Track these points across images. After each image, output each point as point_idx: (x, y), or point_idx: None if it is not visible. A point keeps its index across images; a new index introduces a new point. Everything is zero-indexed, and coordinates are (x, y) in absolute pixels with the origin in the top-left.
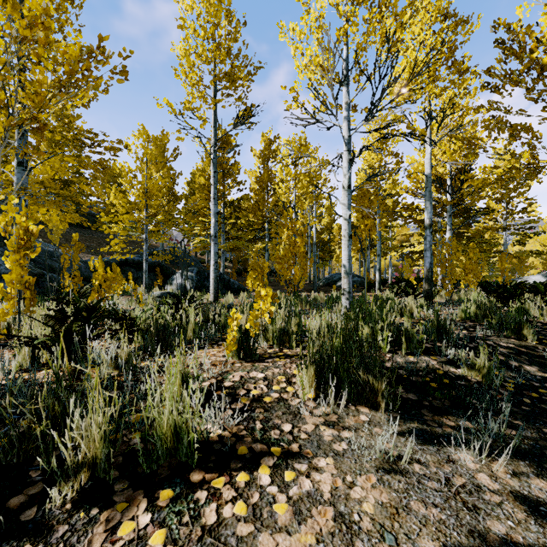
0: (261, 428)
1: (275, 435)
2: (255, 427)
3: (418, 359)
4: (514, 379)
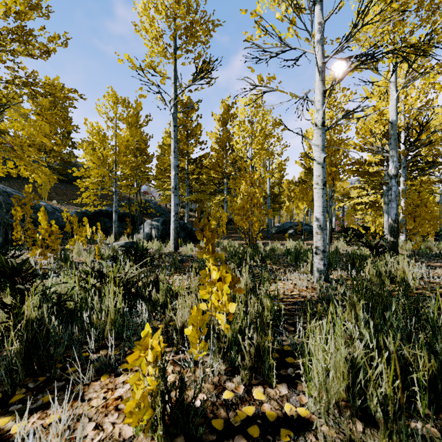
0: None
1: None
2: None
3: None
4: None
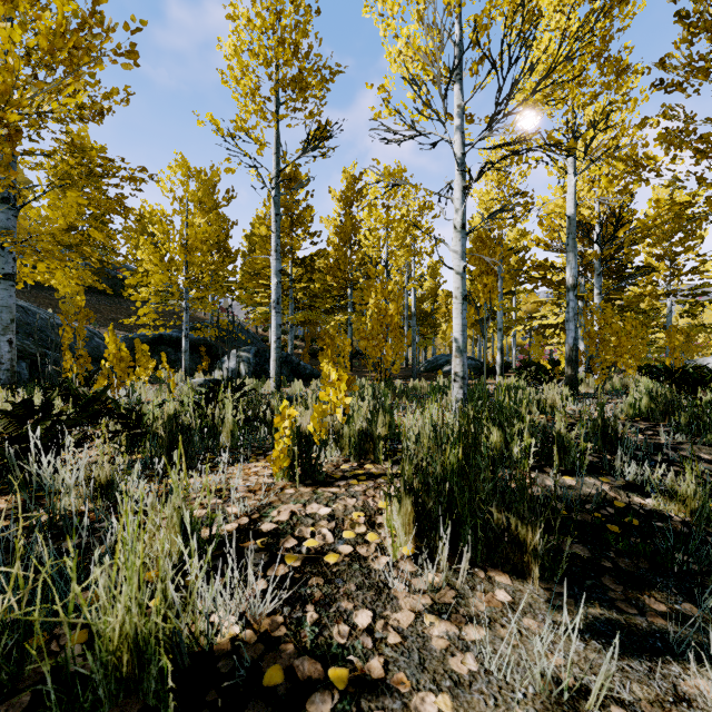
0: (316, 621)
1: (340, 637)
2: (305, 619)
3: (579, 481)
4: None
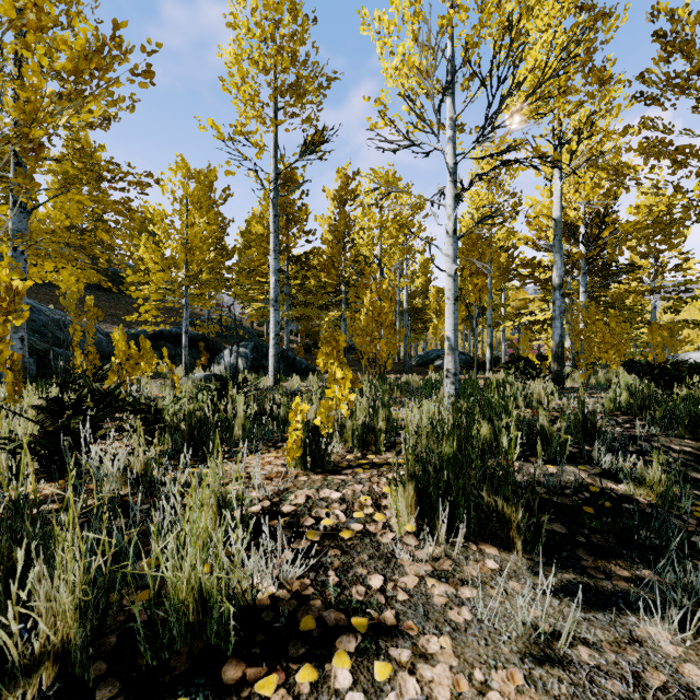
0: (337, 583)
1: (358, 595)
2: (328, 582)
3: (560, 470)
4: (699, 499)
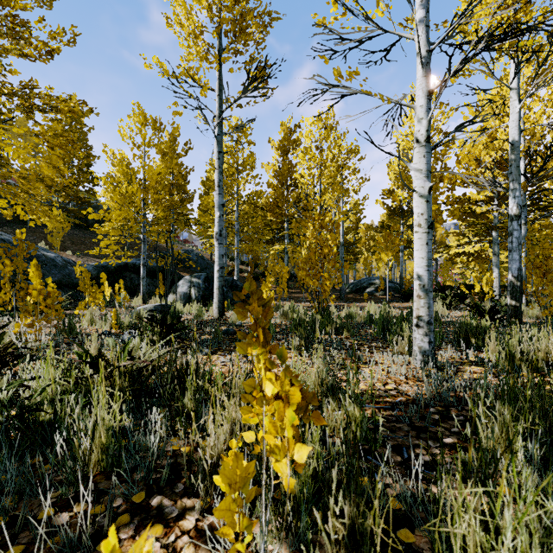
0: None
1: None
2: None
3: None
4: None
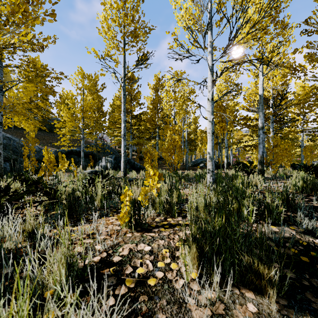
0: None
1: None
2: None
3: (279, 229)
4: None
